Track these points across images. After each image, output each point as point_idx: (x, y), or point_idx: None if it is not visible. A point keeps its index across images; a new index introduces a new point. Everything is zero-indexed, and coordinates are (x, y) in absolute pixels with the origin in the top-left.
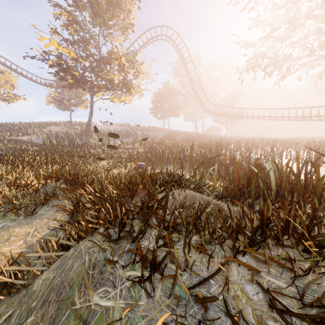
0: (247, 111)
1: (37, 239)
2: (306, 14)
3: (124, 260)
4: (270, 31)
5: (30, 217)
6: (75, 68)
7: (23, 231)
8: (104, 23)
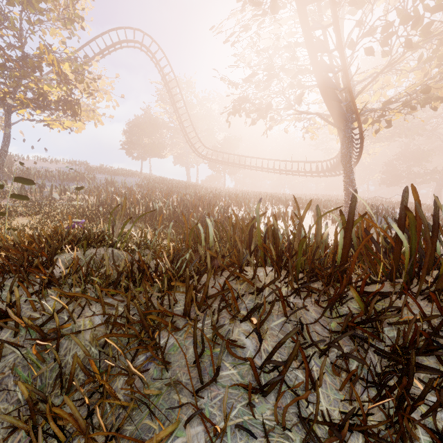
0: (245, 159)
1: None
2: (280, 66)
3: None
4: (249, 75)
5: None
6: None
7: None
8: (29, 3)
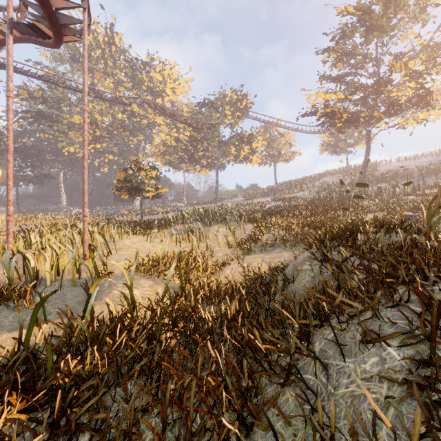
0: None
1: (293, 259)
2: None
3: (319, 256)
4: None
5: (292, 249)
6: (343, 109)
7: (287, 255)
8: (381, 31)
